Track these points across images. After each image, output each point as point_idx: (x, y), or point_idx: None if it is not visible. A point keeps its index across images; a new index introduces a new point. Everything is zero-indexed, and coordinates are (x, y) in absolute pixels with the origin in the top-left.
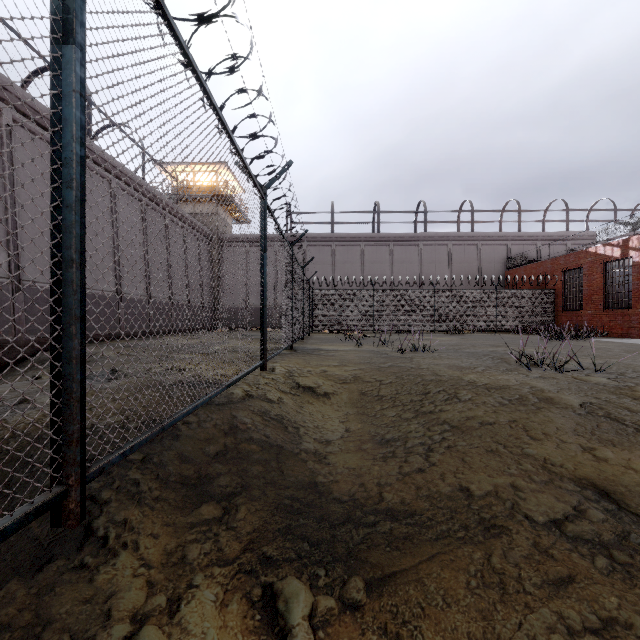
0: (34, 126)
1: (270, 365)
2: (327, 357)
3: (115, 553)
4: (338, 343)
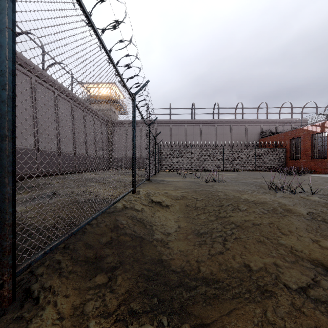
0: None
1: (137, 189)
2: (168, 185)
3: (42, 309)
4: (173, 177)
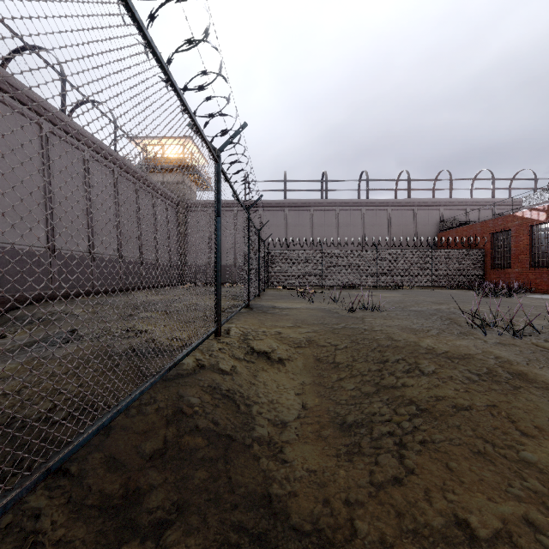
0: (9, 99)
1: (226, 326)
2: (281, 317)
3: None
4: (291, 300)
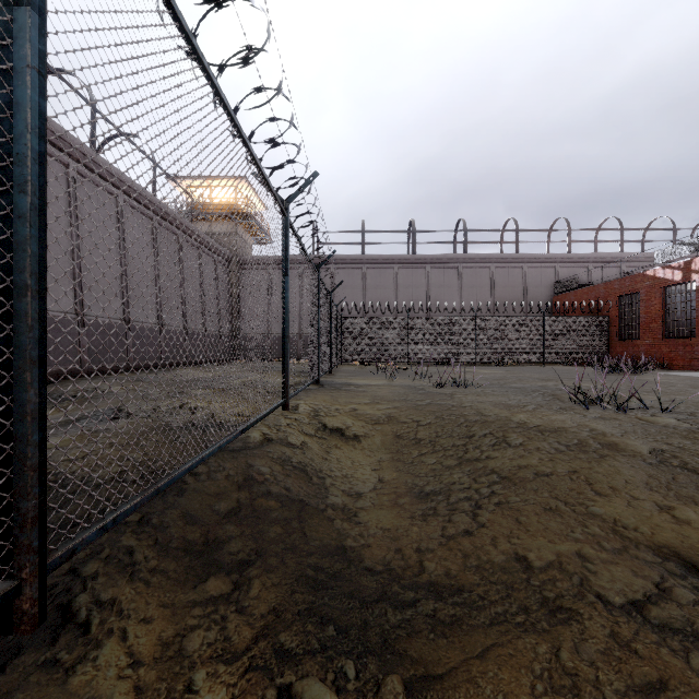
0: None
1: (293, 403)
2: (357, 393)
3: (97, 645)
4: (369, 376)
